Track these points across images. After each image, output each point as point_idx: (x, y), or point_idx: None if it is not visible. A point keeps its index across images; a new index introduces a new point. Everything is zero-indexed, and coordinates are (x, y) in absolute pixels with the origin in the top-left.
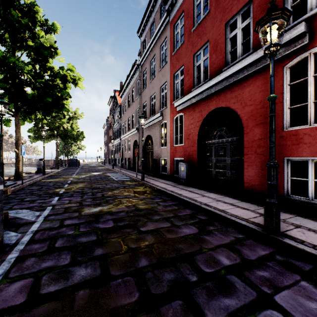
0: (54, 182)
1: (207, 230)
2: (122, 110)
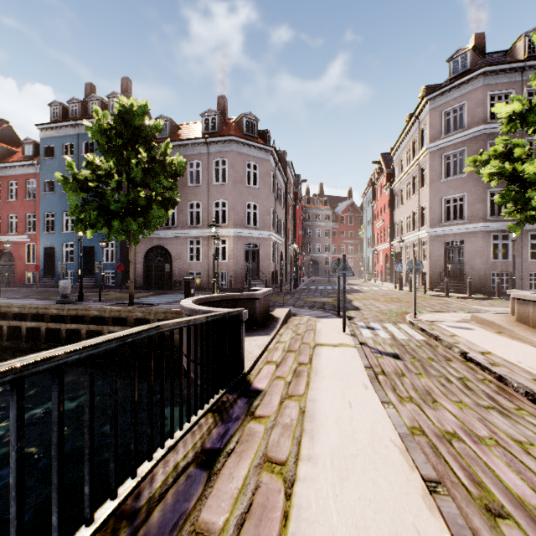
0: None
1: None
2: None
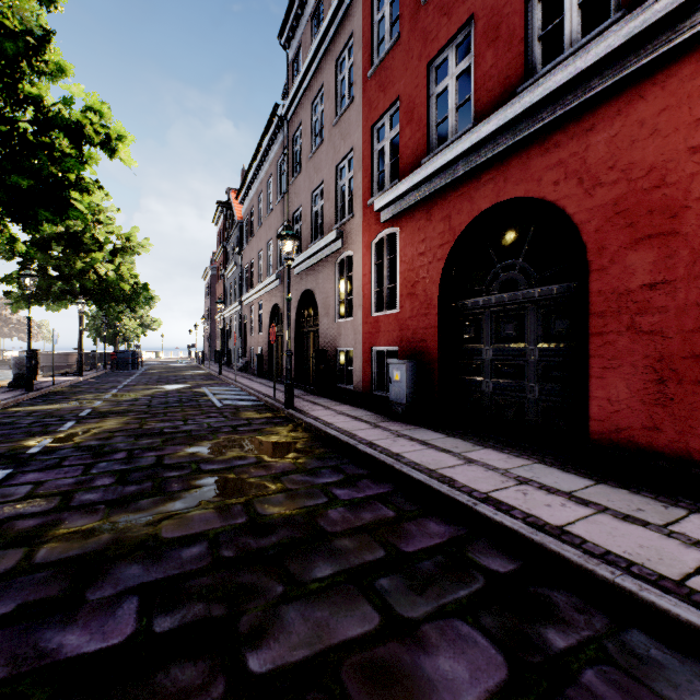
0: (41, 413)
1: (543, 655)
2: (244, 233)
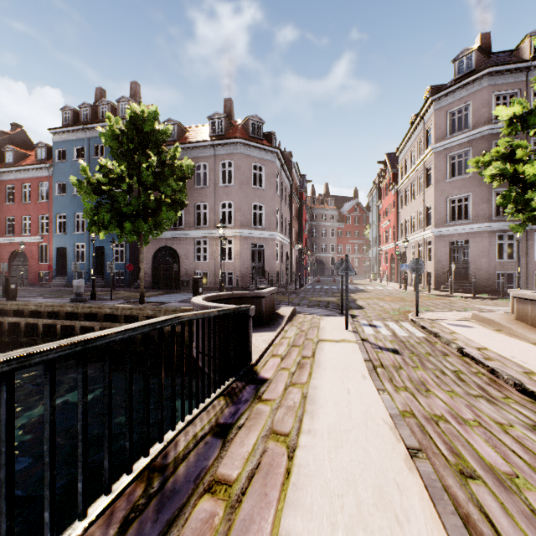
0: None
1: None
2: None
